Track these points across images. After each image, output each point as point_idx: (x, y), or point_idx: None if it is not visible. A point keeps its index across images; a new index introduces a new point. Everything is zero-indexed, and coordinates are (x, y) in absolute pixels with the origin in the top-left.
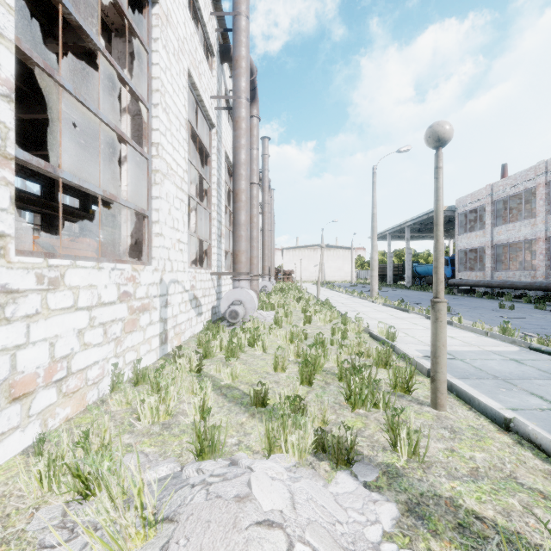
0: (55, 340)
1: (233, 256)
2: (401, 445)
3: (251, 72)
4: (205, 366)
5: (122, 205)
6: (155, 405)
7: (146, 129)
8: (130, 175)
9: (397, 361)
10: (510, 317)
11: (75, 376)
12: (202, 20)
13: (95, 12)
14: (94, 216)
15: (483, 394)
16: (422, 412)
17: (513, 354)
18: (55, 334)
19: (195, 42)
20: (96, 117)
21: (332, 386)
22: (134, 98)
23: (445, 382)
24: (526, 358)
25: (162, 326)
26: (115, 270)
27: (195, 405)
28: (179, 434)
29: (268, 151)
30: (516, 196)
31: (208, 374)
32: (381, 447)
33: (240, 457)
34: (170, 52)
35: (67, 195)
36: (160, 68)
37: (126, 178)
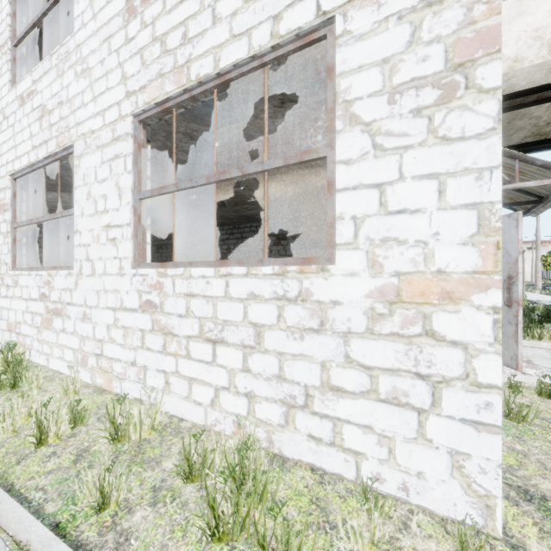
0: None
1: None
2: None
3: None
4: None
5: None
6: None
7: None
8: None
9: None
10: None
11: None
12: None
13: None
14: None
15: None
16: None
17: None
18: None
19: None
20: None
21: None
22: None
23: (524, 297)
24: None
25: None
26: None
27: None
28: None
29: None
30: None
31: None
32: None
33: None
34: None
35: None
36: None
37: None
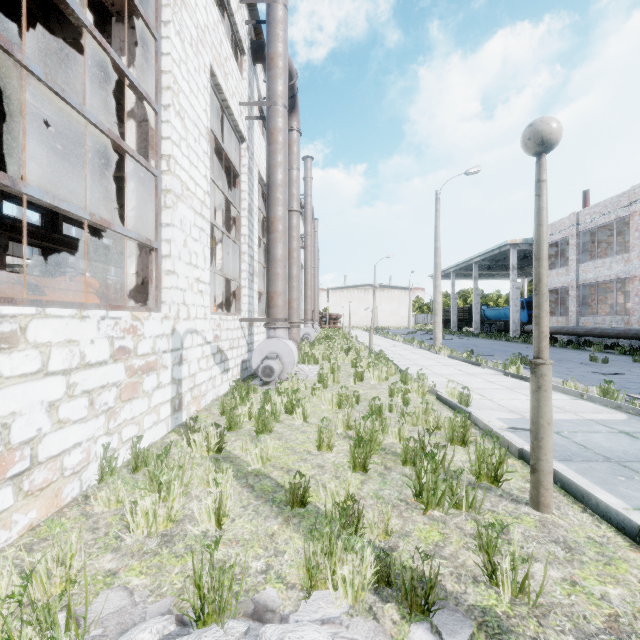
0: (11, 419)
1: (268, 299)
2: (501, 577)
3: (290, 75)
4: (228, 442)
5: (119, 233)
6: (152, 508)
7: (154, 137)
8: (135, 197)
9: (475, 434)
10: (606, 373)
11: (44, 467)
12: (229, 7)
13: (100, 1)
14: (105, 251)
15: (597, 486)
16: (519, 515)
17: (621, 424)
18: (11, 411)
19: (220, 33)
20: (81, 116)
21: (395, 473)
22: (137, 96)
23: (551, 474)
24: (639, 430)
25: (174, 389)
26: (107, 320)
27: (208, 505)
28: (183, 553)
29: (310, 174)
30: (606, 227)
31: (232, 455)
32: (471, 576)
33: (267, 597)
34: (186, 42)
35: (73, 225)
36: (172, 59)
37: (130, 201)
